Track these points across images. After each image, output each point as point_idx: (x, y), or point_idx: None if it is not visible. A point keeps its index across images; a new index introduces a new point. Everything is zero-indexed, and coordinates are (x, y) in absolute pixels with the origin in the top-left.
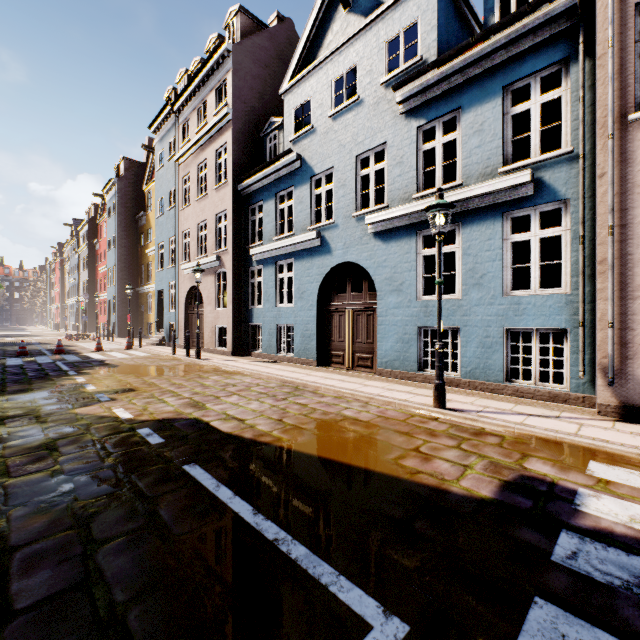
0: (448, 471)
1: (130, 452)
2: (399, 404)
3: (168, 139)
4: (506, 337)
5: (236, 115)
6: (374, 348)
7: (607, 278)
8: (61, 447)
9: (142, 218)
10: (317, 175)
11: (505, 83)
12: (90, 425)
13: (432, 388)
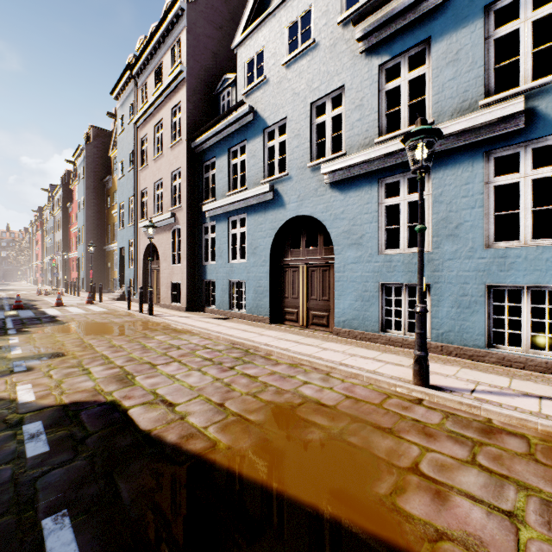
0: (489, 532)
1: None
2: (368, 378)
3: (128, 103)
4: (487, 296)
5: (190, 73)
6: (330, 306)
7: None
8: None
9: (109, 182)
10: (270, 127)
11: (487, 2)
12: None
13: (399, 353)
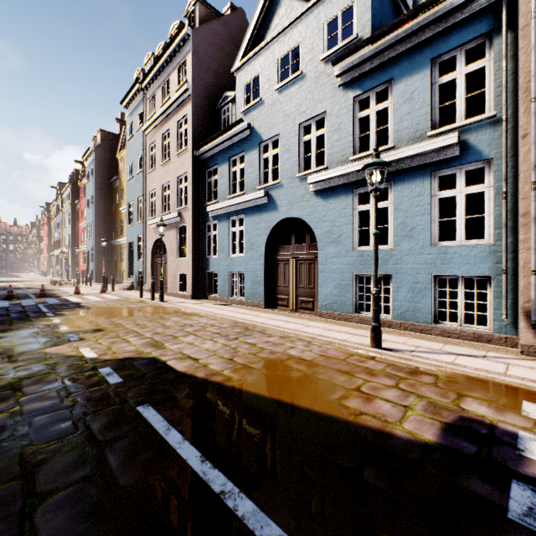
0: (390, 412)
1: (89, 392)
2: (339, 344)
3: (137, 113)
4: (434, 283)
5: (195, 91)
6: (315, 292)
7: (529, 230)
8: (25, 387)
9: (116, 181)
10: (265, 141)
11: (433, 56)
12: (56, 364)
13: (367, 328)
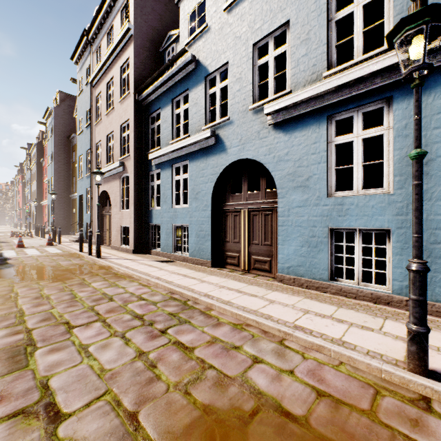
0: None
1: None
2: (338, 353)
3: (86, 66)
4: None
5: (137, 31)
6: (273, 251)
7: None
8: None
9: (74, 139)
10: (211, 74)
11: None
12: None
13: (357, 307)
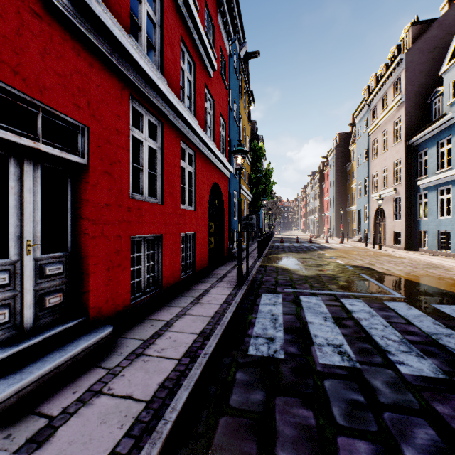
0: None
1: (343, 269)
2: None
3: (363, 120)
4: None
5: (407, 97)
6: None
7: None
8: (323, 265)
9: (348, 166)
10: None
11: None
12: (329, 263)
13: None
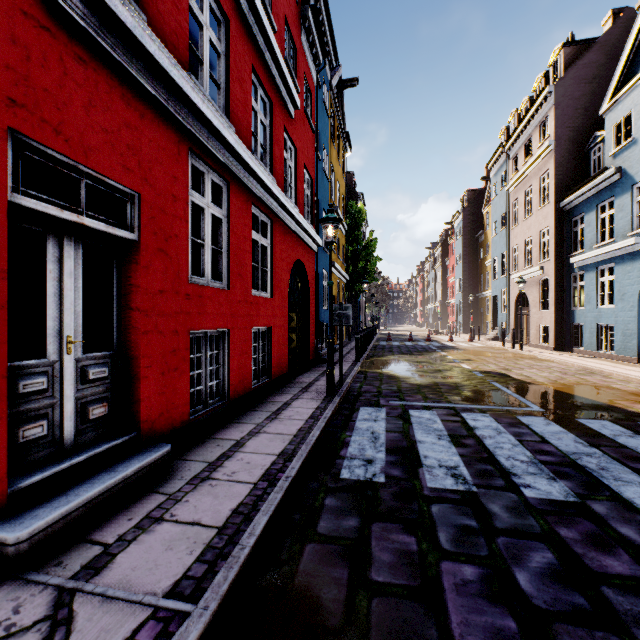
0: None
1: (469, 376)
2: None
3: (500, 173)
4: None
5: (557, 143)
6: None
7: None
8: (443, 371)
9: (481, 235)
10: (638, 183)
11: None
12: (452, 368)
13: None
